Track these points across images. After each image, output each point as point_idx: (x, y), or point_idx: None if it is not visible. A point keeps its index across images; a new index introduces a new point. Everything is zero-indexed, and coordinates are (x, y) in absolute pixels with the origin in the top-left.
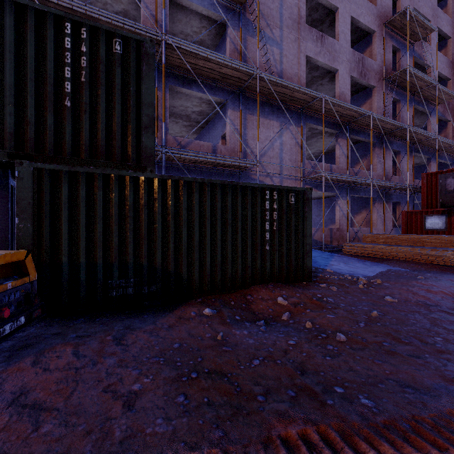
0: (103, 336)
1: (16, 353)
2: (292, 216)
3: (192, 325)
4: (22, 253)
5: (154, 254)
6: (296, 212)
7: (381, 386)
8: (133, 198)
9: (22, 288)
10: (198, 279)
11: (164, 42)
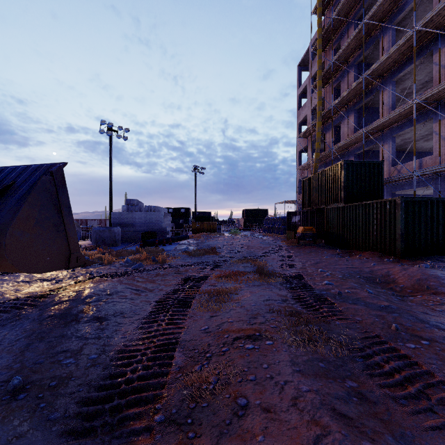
0: (320, 248)
1: (312, 246)
2: (387, 216)
3: (330, 251)
4: (311, 227)
5: (343, 231)
6: (391, 213)
7: (302, 255)
8: (338, 213)
9: (312, 234)
10: (352, 243)
11: (413, 105)
